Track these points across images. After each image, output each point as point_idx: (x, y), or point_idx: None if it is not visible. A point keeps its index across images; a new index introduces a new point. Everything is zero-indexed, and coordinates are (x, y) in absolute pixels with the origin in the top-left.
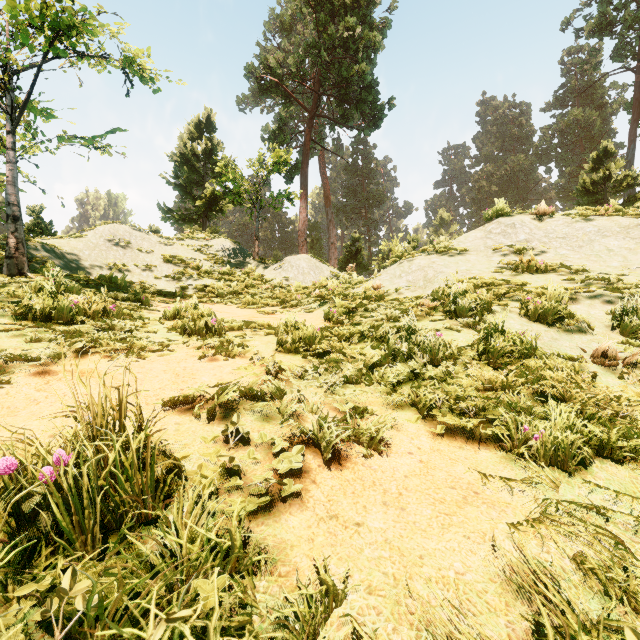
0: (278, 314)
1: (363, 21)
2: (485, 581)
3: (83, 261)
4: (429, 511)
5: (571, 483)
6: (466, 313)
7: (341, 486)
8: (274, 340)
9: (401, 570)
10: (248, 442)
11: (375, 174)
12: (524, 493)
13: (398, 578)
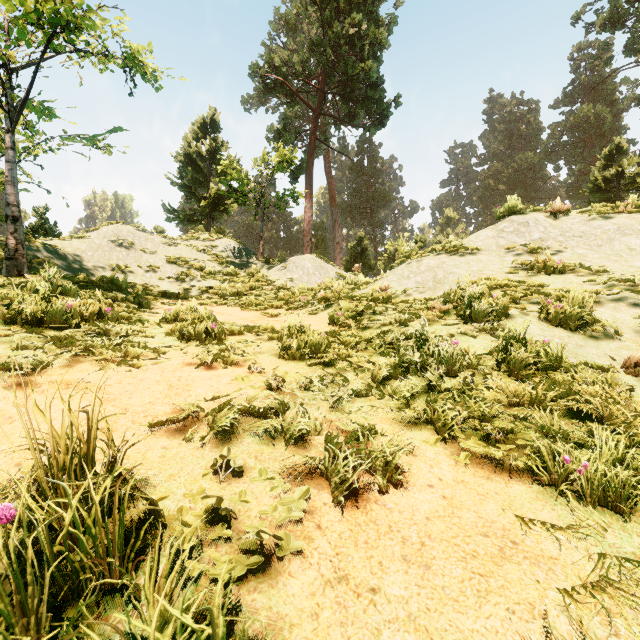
0: (282, 316)
1: (369, 18)
2: None
3: (86, 262)
4: (460, 570)
5: (627, 529)
6: (482, 317)
7: (351, 533)
8: (277, 345)
9: None
10: (243, 471)
11: (381, 173)
12: (572, 543)
13: None
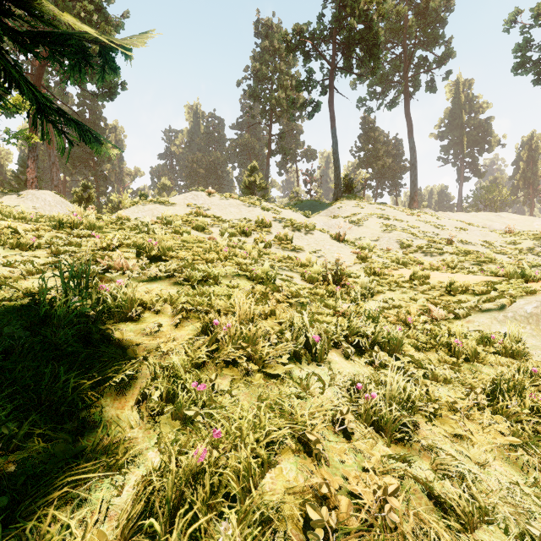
0: None
1: (99, 10)
2: None
3: None
4: None
5: None
6: (170, 224)
7: None
8: None
9: None
10: None
11: (104, 131)
12: None
13: None
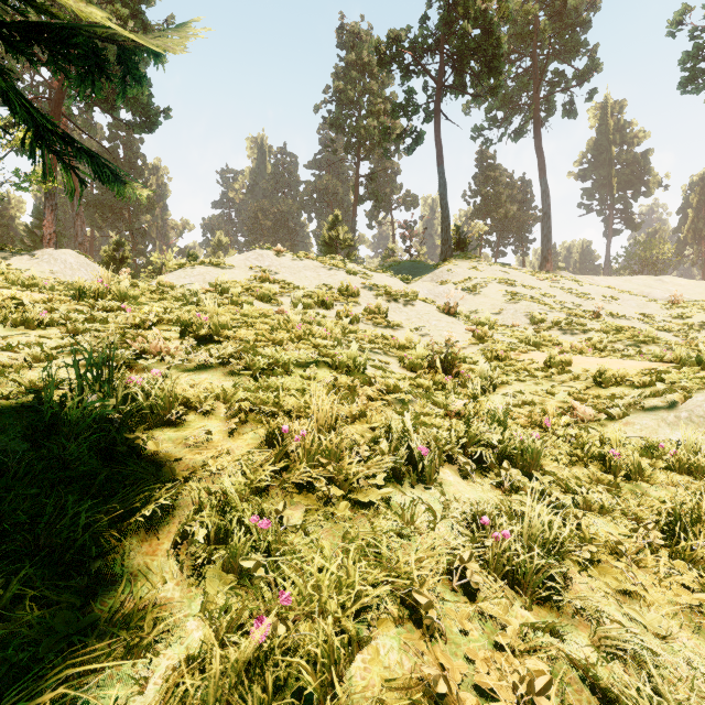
0: None
1: (136, 15)
2: None
3: None
4: None
5: None
6: (227, 293)
7: None
8: None
9: None
10: None
11: (142, 173)
12: None
13: None
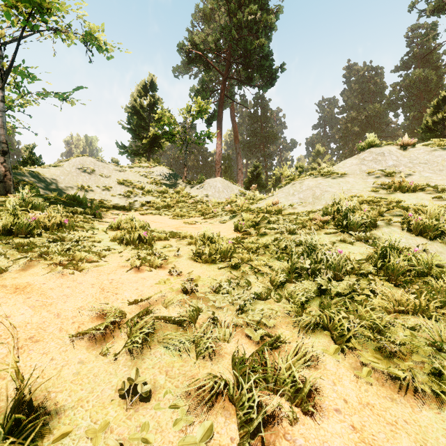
0: (199, 224)
1: (262, 8)
2: None
3: (59, 184)
4: None
5: None
6: (357, 228)
7: None
8: (193, 249)
9: None
10: (152, 392)
11: (270, 120)
12: None
13: None
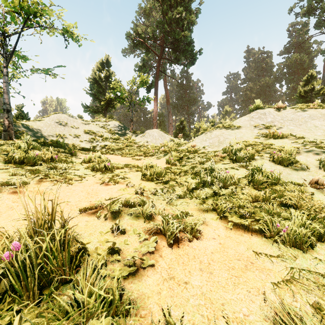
0: (142, 160)
1: (186, 9)
2: (261, 320)
3: (43, 133)
4: (226, 274)
5: (305, 257)
6: (241, 160)
7: (176, 259)
8: (140, 174)
9: (211, 313)
10: (125, 232)
11: (192, 88)
12: (279, 263)
13: (210, 318)
